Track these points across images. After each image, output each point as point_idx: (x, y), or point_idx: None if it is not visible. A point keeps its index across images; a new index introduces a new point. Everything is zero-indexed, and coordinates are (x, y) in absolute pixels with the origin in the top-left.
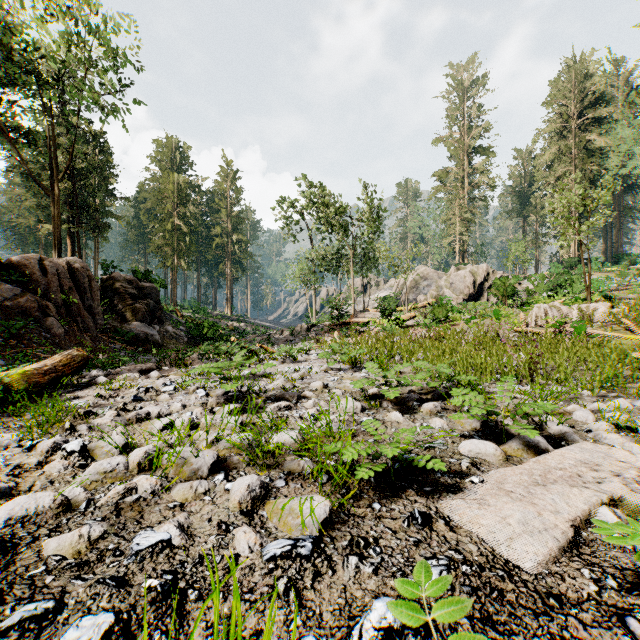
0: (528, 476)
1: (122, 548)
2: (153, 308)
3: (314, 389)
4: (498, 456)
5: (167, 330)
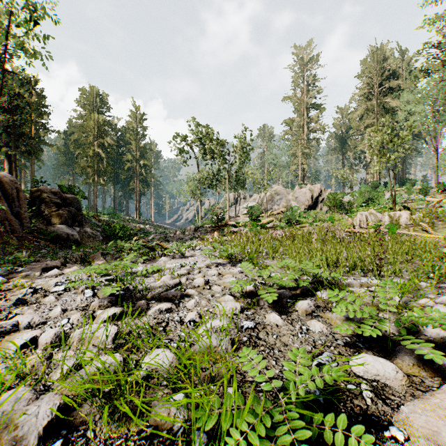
0: None
1: None
2: (74, 214)
3: (196, 286)
4: (400, 380)
5: (86, 231)
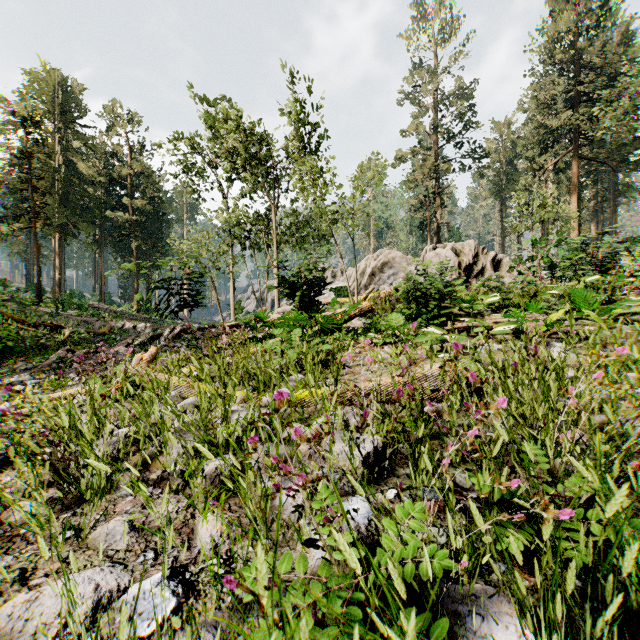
0: None
1: None
2: None
3: None
4: None
5: None
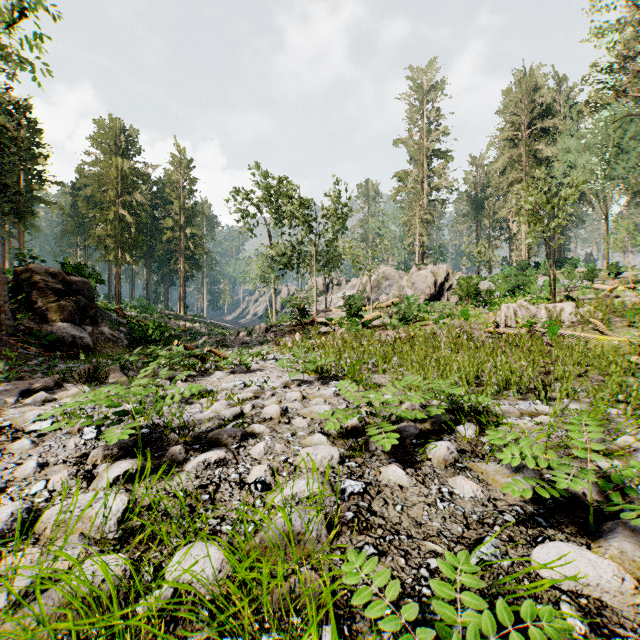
0: None
1: None
2: (85, 306)
3: (268, 418)
4: (629, 595)
5: (102, 332)
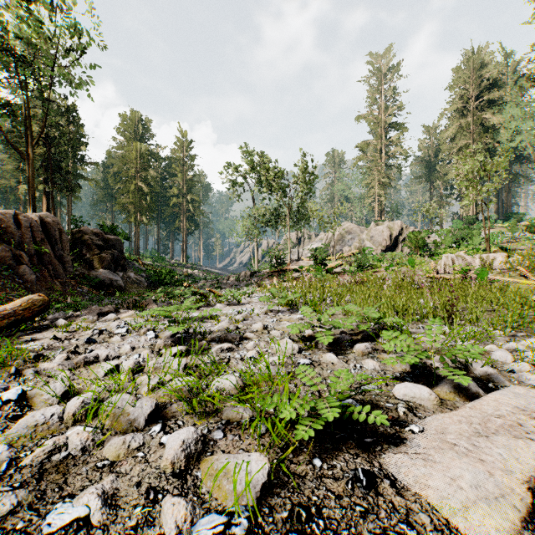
0: (468, 425)
1: (32, 528)
2: (117, 257)
3: (255, 330)
4: (433, 400)
5: (129, 276)
